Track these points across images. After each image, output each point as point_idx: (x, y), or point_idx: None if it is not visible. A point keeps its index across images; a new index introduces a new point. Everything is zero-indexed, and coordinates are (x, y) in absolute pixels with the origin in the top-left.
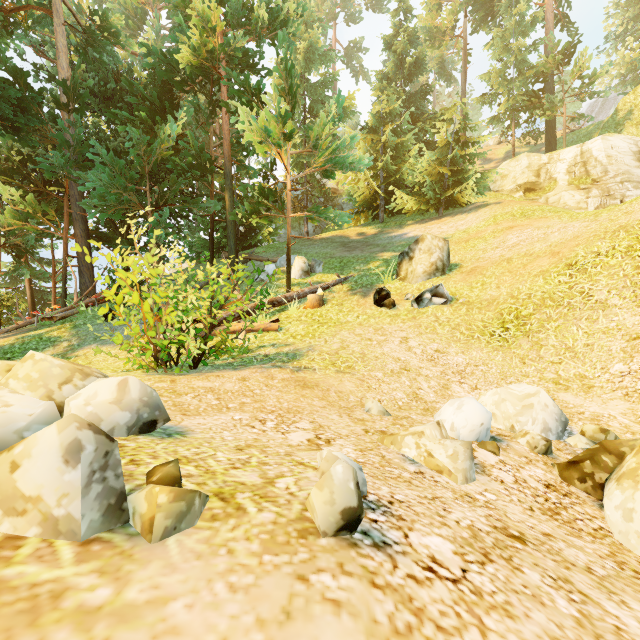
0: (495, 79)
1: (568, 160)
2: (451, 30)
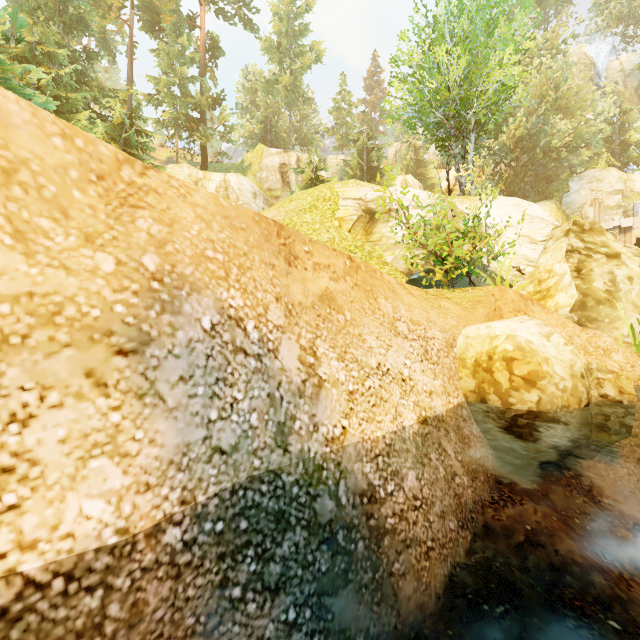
0: (162, 87)
1: (217, 182)
2: (117, 9)
